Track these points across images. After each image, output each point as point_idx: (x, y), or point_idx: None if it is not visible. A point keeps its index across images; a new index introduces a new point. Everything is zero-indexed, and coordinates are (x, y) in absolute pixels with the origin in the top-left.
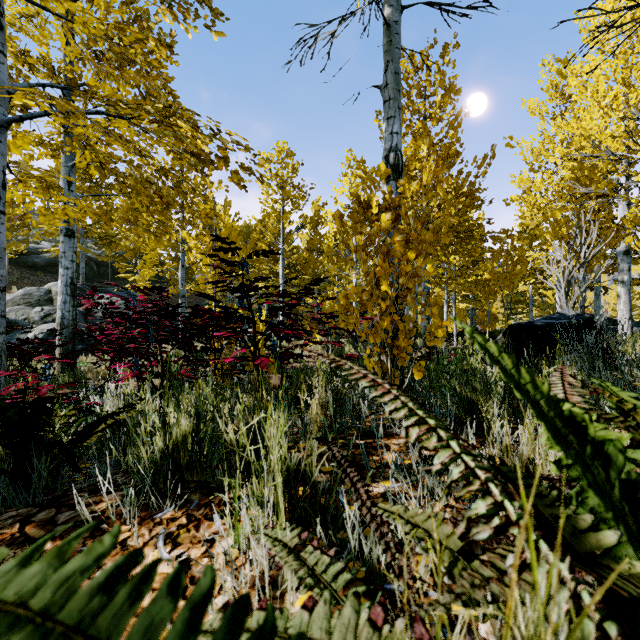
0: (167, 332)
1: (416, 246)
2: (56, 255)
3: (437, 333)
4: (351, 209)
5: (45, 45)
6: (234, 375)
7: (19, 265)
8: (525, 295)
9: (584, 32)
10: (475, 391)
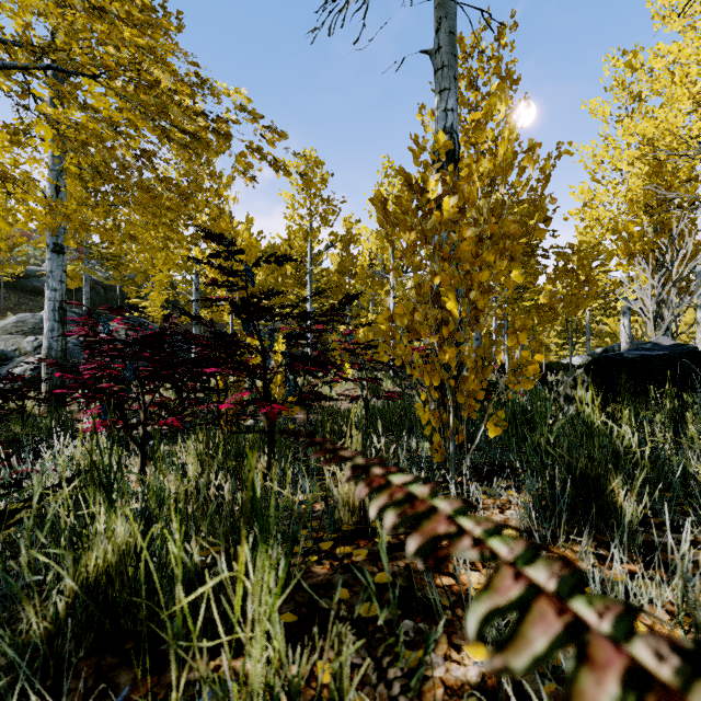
0: (151, 367)
1: (489, 248)
2: None
3: (526, 371)
4: None
5: (19, 18)
6: (244, 421)
7: (17, 289)
8: (581, 323)
9: (657, 18)
10: (591, 461)
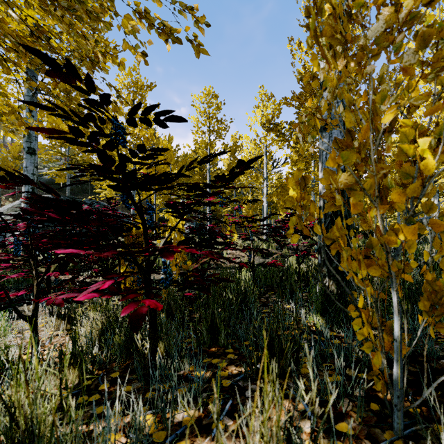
0: None
1: None
2: (51, 176)
3: None
4: (265, 127)
5: None
6: None
7: None
8: None
9: None
10: None
